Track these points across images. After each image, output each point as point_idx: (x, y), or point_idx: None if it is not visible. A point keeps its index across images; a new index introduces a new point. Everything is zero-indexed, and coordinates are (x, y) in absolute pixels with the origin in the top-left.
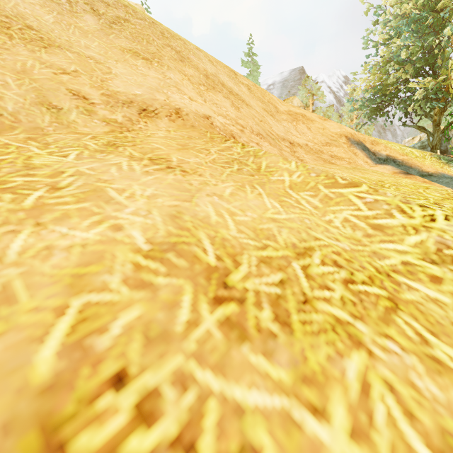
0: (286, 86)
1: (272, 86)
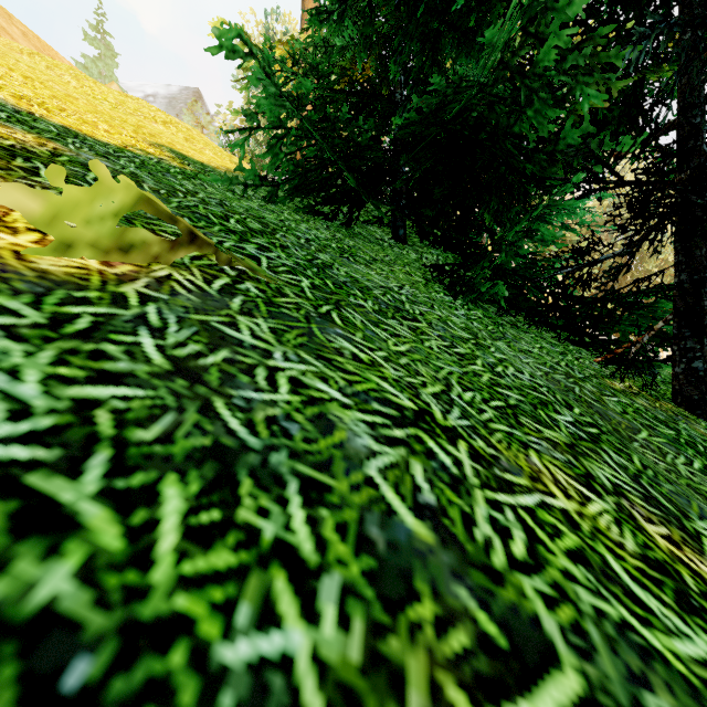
0: (174, 106)
1: (153, 99)
